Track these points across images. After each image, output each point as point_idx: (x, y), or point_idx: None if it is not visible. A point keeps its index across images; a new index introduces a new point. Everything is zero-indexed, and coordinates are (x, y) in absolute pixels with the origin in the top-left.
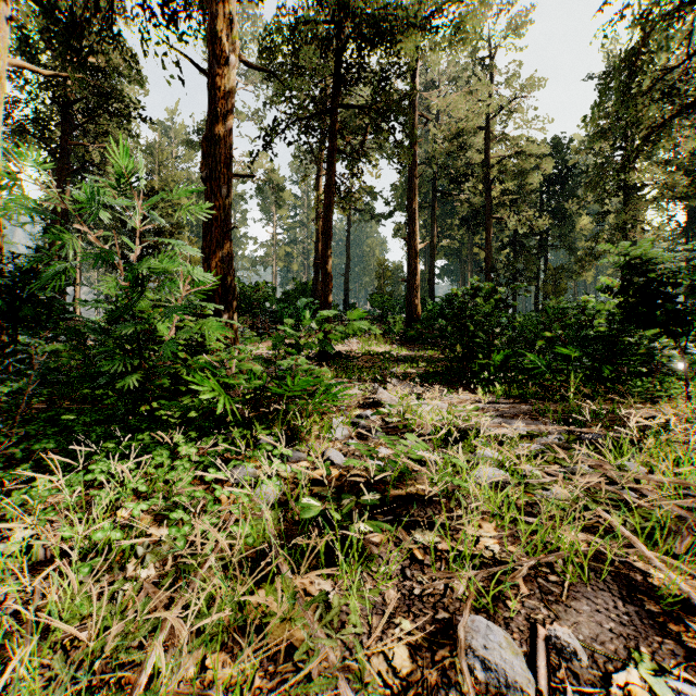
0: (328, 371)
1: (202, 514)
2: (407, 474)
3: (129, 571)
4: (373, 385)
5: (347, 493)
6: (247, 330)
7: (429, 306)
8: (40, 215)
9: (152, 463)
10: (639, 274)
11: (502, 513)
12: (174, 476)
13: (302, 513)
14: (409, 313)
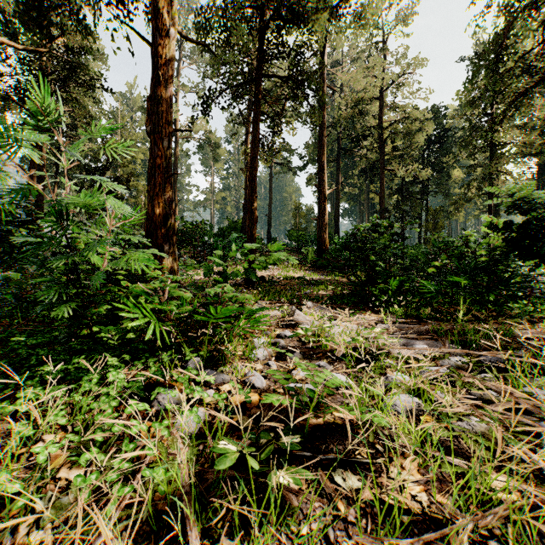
0: (251, 297)
1: (118, 452)
2: (325, 404)
3: (21, 535)
4: (291, 307)
5: (265, 431)
6: (188, 259)
7: (335, 239)
8: (21, 166)
9: (80, 391)
10: (522, 212)
11: (425, 453)
12: (95, 408)
13: (215, 466)
14: (319, 245)
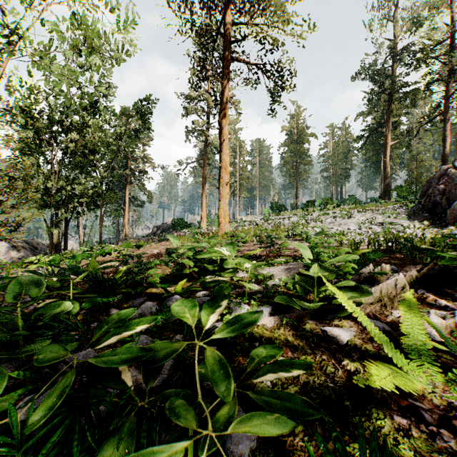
0: None
1: None
2: None
3: None
4: None
5: None
6: None
7: None
8: None
9: None
10: None
11: None
12: None
13: None
14: None
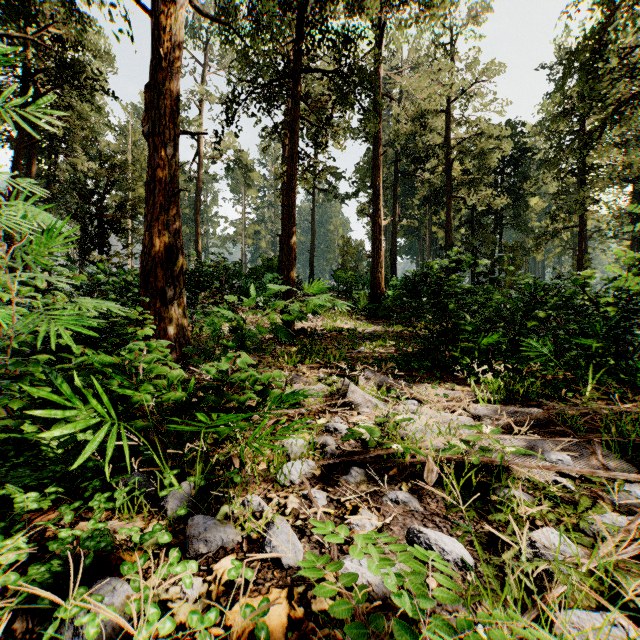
0: (281, 375)
1: None
2: None
3: None
4: (342, 380)
5: None
6: (210, 305)
7: (393, 281)
8: None
9: None
10: None
11: None
12: None
13: None
14: (373, 289)
